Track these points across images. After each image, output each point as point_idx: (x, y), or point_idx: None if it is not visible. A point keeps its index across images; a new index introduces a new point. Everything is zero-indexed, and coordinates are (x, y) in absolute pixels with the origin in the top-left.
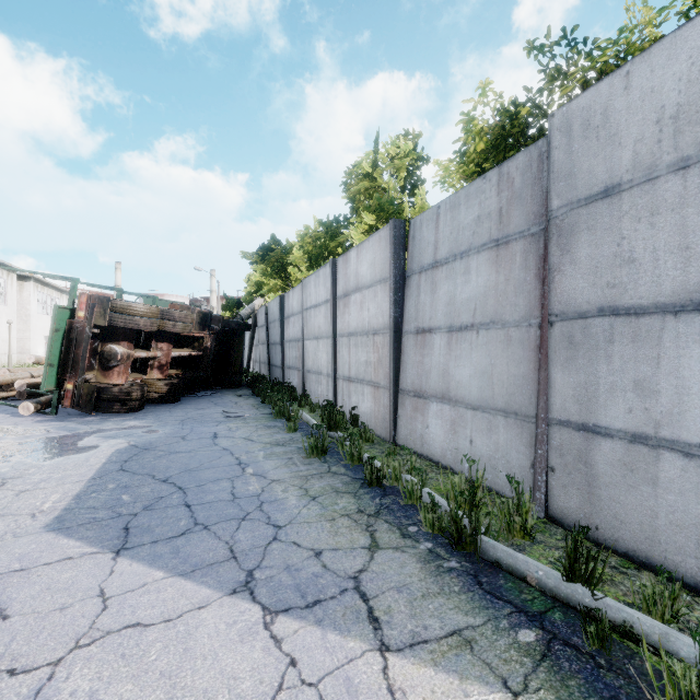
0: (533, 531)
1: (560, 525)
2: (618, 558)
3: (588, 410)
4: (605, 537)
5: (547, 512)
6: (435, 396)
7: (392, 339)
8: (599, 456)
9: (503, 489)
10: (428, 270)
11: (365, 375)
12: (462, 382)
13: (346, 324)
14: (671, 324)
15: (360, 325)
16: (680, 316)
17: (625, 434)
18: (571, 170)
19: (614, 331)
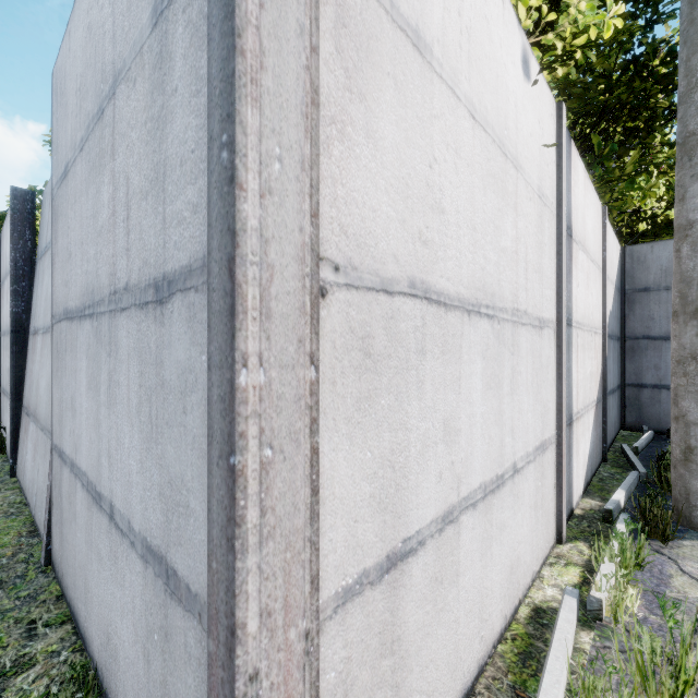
0: (1, 590)
1: (55, 572)
2: (62, 610)
3: (61, 432)
4: (65, 584)
5: (51, 556)
6: (32, 413)
7: (10, 341)
8: (63, 488)
9: (43, 529)
10: (43, 256)
11: (8, 387)
12: (41, 396)
13: (3, 319)
14: (79, 331)
15: (6, 321)
16: (81, 322)
17: (69, 461)
18: (57, 141)
19: (67, 338)
